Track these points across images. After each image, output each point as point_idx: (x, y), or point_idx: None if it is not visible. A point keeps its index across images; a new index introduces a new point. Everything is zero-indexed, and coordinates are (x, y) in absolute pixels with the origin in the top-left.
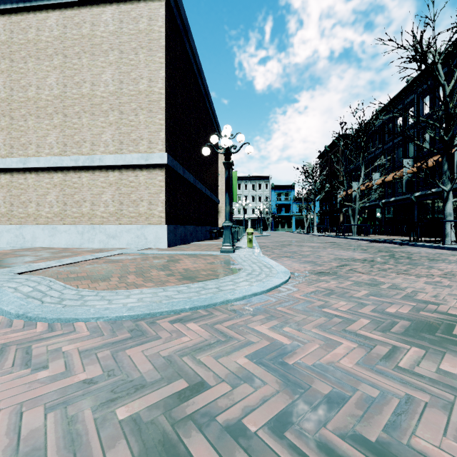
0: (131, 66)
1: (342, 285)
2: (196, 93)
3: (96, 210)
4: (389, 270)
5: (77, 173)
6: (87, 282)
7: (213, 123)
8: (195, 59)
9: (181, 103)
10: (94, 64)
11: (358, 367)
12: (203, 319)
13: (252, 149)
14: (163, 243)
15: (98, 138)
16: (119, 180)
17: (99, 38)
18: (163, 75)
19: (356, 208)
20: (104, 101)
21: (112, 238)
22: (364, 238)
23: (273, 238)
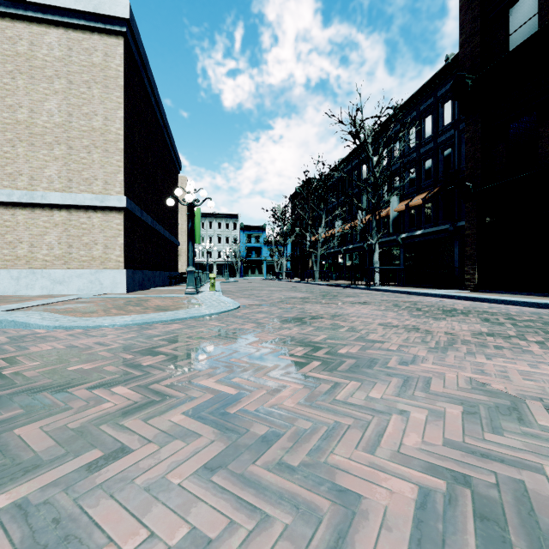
0: (83, 99)
1: (270, 309)
2: (154, 127)
3: (36, 252)
4: (310, 302)
5: (10, 209)
6: (78, 314)
7: (172, 156)
8: (153, 92)
9: (138, 141)
10: (34, 89)
11: (251, 328)
12: (180, 323)
13: (213, 204)
14: (122, 289)
15: (39, 173)
16: (67, 220)
17: (41, 61)
18: (122, 116)
19: (318, 254)
20: (48, 132)
21: (59, 283)
22: (322, 283)
23: (240, 284)
